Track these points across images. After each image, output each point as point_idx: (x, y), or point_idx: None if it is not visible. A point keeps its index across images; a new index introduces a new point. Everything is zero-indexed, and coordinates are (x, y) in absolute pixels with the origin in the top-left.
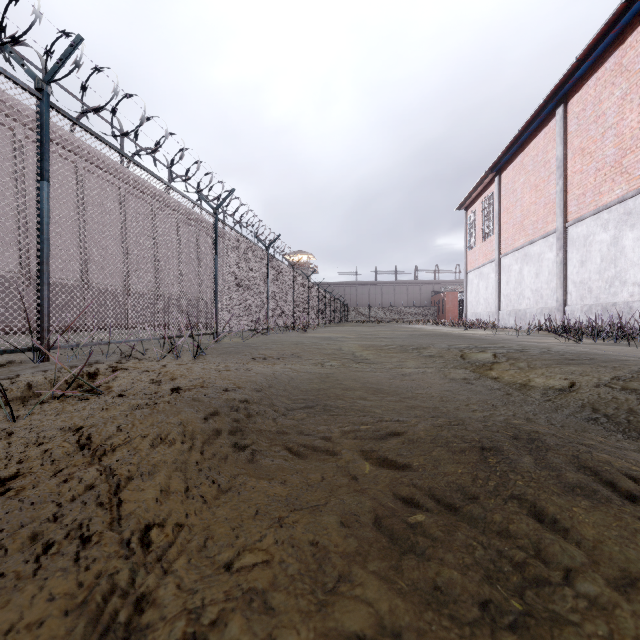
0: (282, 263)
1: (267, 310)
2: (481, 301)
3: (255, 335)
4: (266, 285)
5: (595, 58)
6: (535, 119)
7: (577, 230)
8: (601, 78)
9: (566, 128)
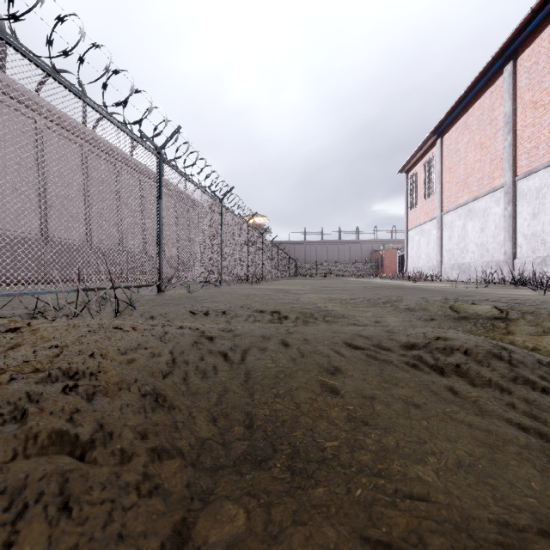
0: (236, 217)
1: (221, 262)
2: (422, 256)
3: (208, 287)
4: (220, 237)
5: None
6: (482, 78)
7: (528, 183)
8: None
9: (515, 84)
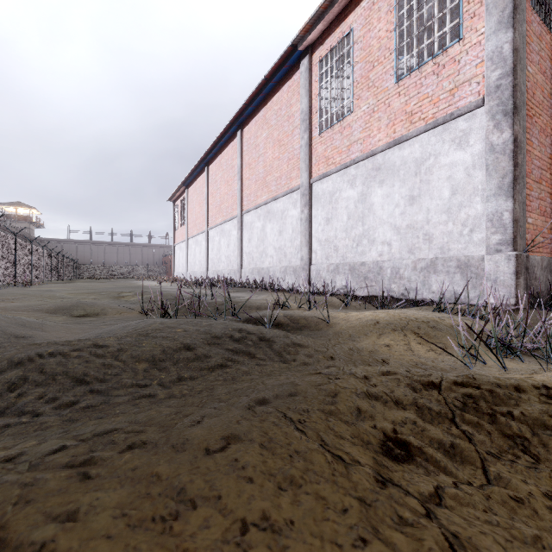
0: (4, 233)
1: None
2: (181, 265)
3: None
4: None
5: (215, 153)
6: (198, 168)
7: (211, 233)
8: (217, 164)
9: (208, 179)
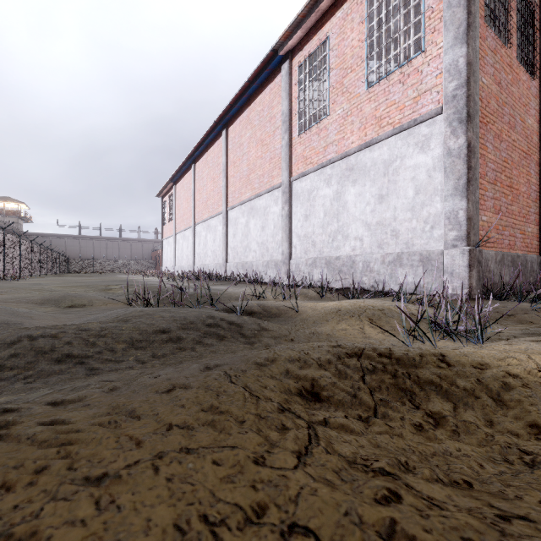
0: None
1: None
2: (169, 259)
3: None
4: None
5: (201, 151)
6: (185, 165)
7: (198, 228)
8: (203, 161)
9: (195, 176)
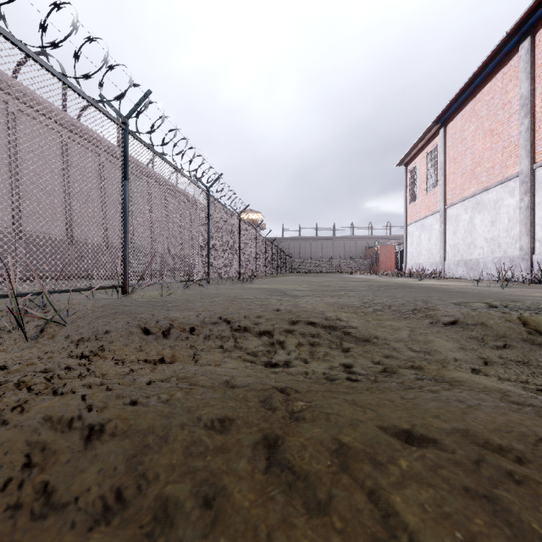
0: (227, 209)
1: (208, 258)
2: (423, 252)
3: (192, 287)
4: (206, 230)
5: None
6: (493, 58)
7: None
8: None
9: (534, 61)
